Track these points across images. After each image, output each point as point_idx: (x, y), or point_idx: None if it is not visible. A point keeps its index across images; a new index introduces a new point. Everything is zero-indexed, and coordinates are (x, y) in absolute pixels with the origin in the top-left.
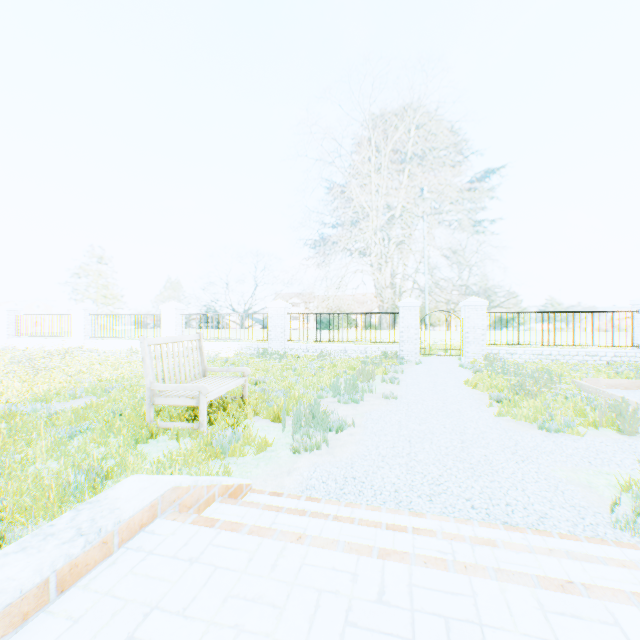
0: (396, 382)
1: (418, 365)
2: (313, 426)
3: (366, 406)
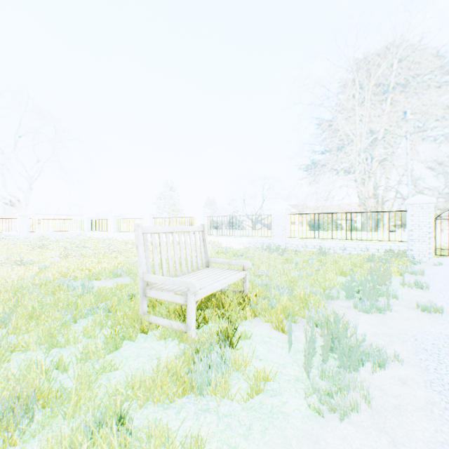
0: (424, 287)
1: (438, 266)
2: (336, 357)
3: (399, 321)
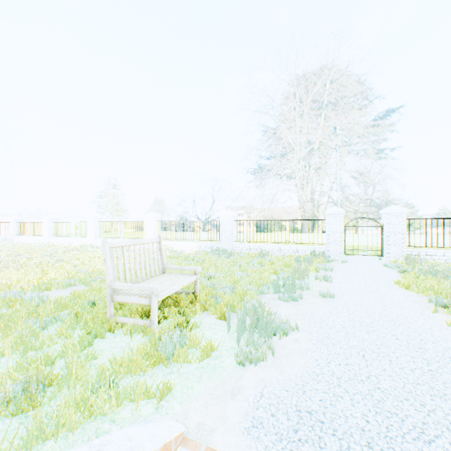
0: (329, 280)
1: (344, 263)
2: (257, 331)
3: (305, 305)
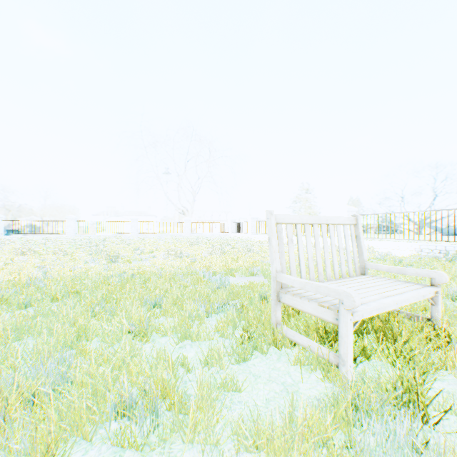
0: None
1: None
2: None
3: None
